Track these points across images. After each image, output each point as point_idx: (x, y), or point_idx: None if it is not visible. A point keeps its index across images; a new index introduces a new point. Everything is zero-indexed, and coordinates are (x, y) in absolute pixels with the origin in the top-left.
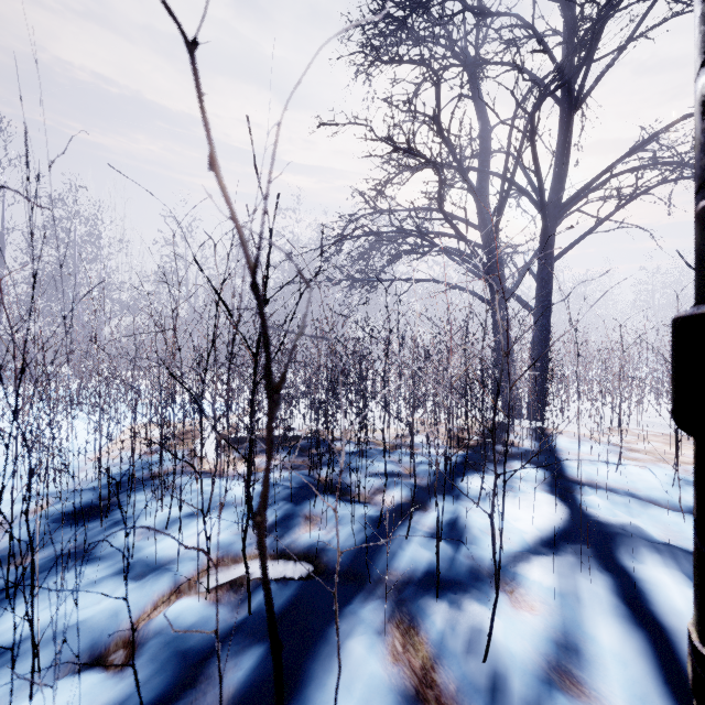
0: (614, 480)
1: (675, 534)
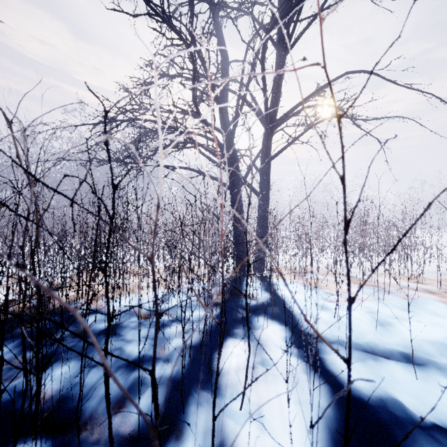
0: (336, 331)
1: (422, 402)
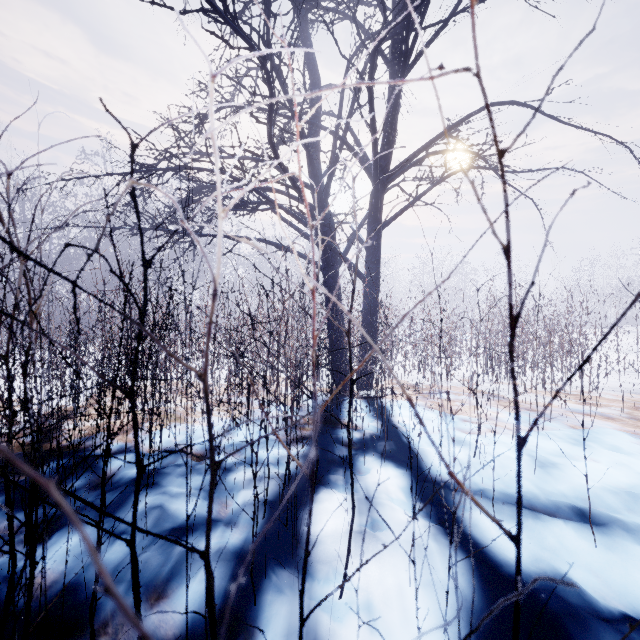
0: (478, 476)
1: (606, 581)
